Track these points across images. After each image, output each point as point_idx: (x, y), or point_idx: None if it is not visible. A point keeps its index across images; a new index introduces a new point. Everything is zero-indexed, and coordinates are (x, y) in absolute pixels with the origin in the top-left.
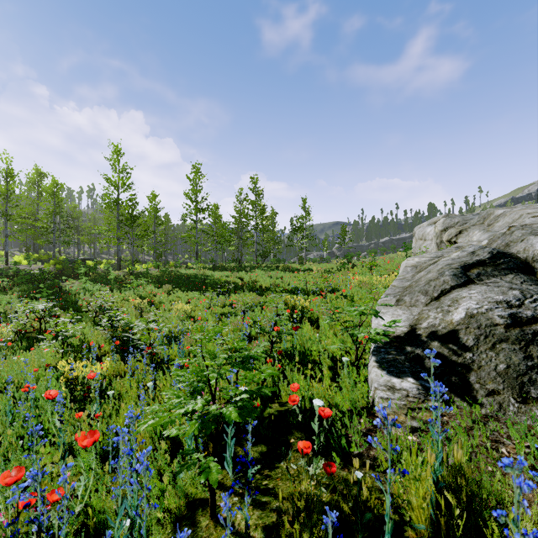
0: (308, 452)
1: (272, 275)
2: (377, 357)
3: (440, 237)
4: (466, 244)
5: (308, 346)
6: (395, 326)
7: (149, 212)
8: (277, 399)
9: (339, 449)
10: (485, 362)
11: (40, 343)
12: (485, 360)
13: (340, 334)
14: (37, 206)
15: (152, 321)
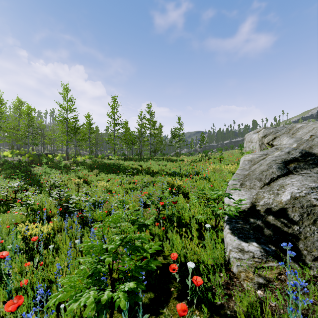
0: (185, 314)
1: (160, 163)
2: (230, 226)
3: (262, 141)
4: (282, 146)
5: (182, 212)
6: (242, 204)
7: (85, 125)
8: (162, 252)
9: (206, 300)
10: (309, 234)
11: (14, 208)
12: (309, 232)
13: (202, 205)
14: (18, 121)
15: (85, 193)
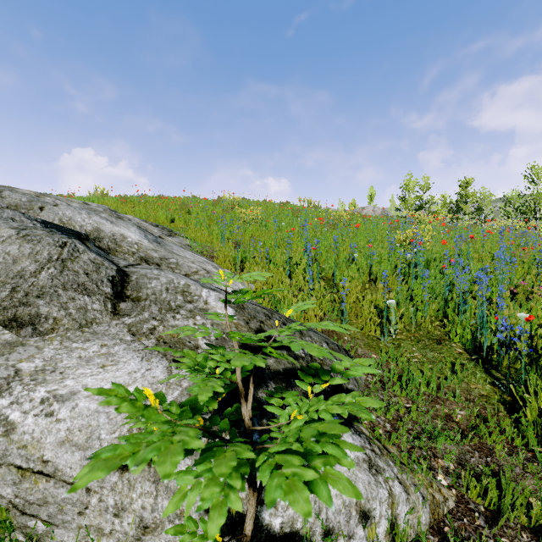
0: None
1: None
2: None
3: None
4: None
5: None
6: None
7: None
8: None
9: None
10: None
11: None
12: None
13: None
14: None
15: None
